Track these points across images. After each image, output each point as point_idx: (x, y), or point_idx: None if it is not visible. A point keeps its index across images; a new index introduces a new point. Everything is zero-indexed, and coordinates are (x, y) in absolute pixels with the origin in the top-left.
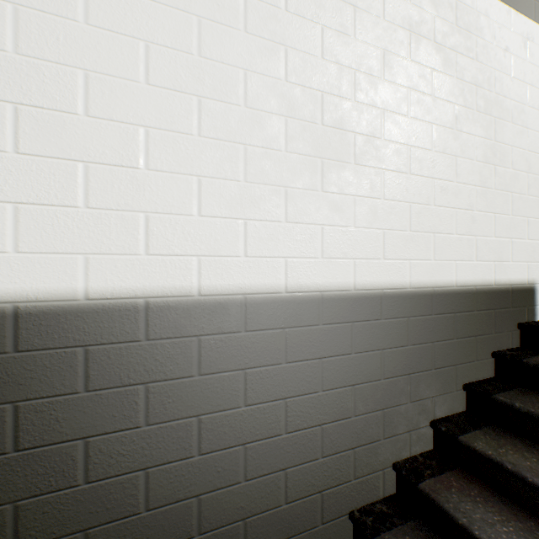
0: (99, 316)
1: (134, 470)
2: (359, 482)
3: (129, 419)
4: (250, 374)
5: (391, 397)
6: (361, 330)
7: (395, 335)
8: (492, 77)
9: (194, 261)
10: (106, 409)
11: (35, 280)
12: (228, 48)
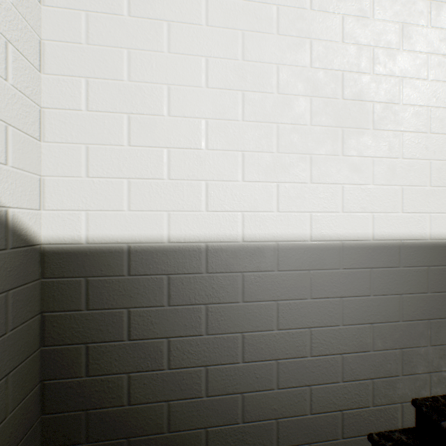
0: (176, 254)
1: (198, 365)
2: (377, 409)
3: (195, 329)
4: (281, 305)
5: (409, 338)
6: (379, 276)
7: (414, 282)
8: None
9: (239, 215)
10: (180, 320)
11: (139, 229)
12: (264, 50)
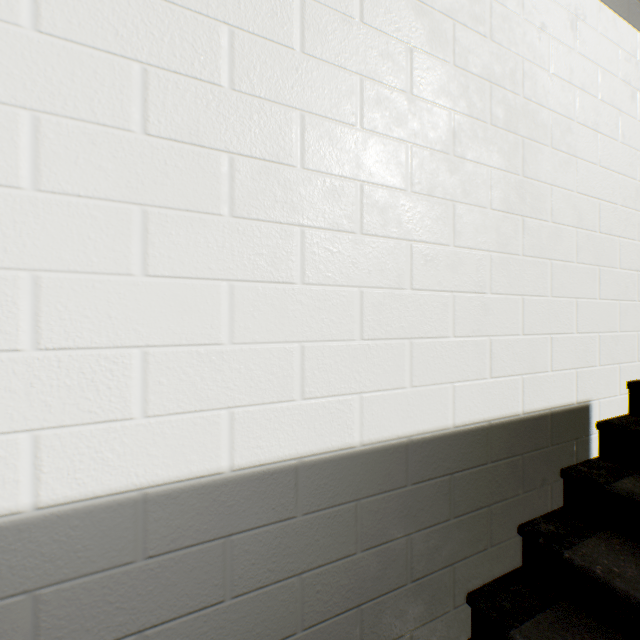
0: None
1: None
2: None
3: None
4: None
5: None
6: (249, 547)
7: (329, 540)
8: (518, 71)
9: None
10: None
11: None
12: None
